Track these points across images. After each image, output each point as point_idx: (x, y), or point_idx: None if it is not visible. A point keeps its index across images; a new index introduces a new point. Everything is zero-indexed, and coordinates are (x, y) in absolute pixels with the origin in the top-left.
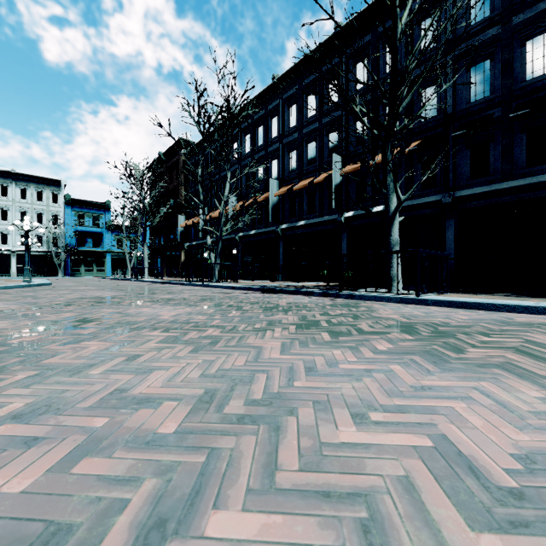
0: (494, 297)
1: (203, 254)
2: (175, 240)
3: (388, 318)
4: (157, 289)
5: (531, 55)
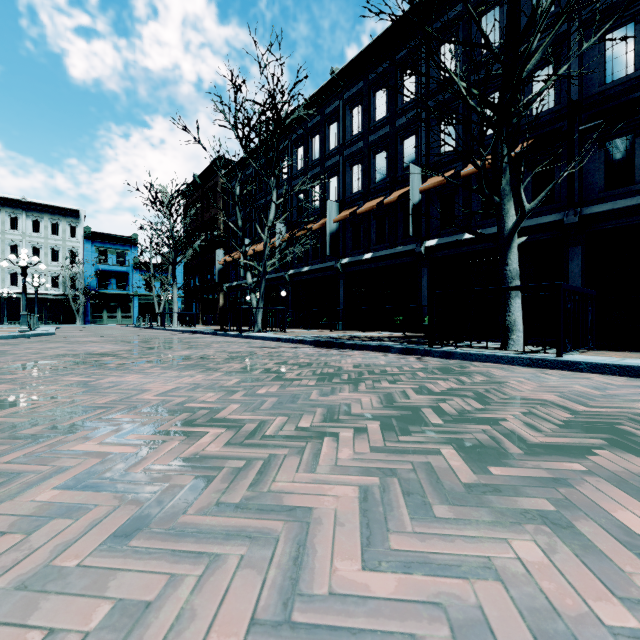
0: None
1: (245, 297)
2: (212, 280)
3: (543, 402)
4: (179, 341)
5: None
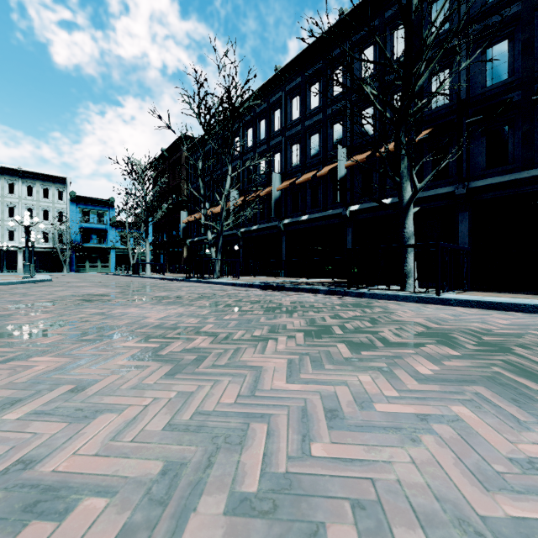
0: (524, 296)
1: (205, 250)
2: (177, 236)
3: (413, 323)
4: (155, 286)
5: None
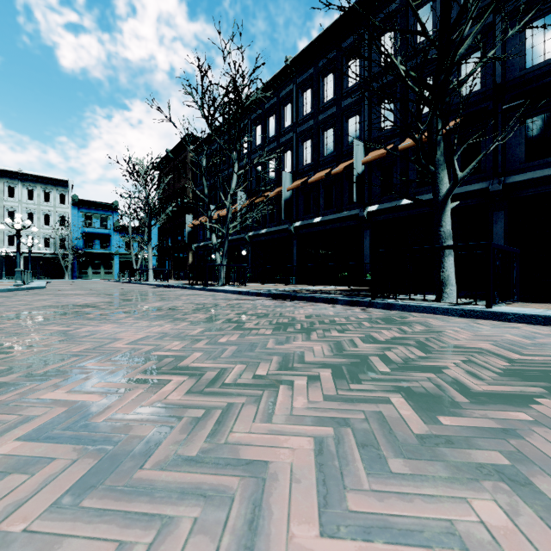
0: None
1: (211, 256)
2: (182, 241)
3: (480, 350)
4: (152, 294)
5: None
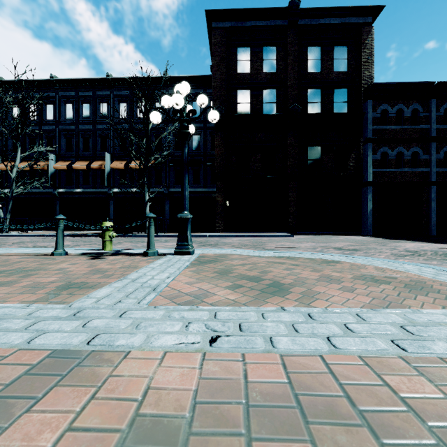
0: None
1: None
2: None
3: None
4: None
5: (194, 141)
